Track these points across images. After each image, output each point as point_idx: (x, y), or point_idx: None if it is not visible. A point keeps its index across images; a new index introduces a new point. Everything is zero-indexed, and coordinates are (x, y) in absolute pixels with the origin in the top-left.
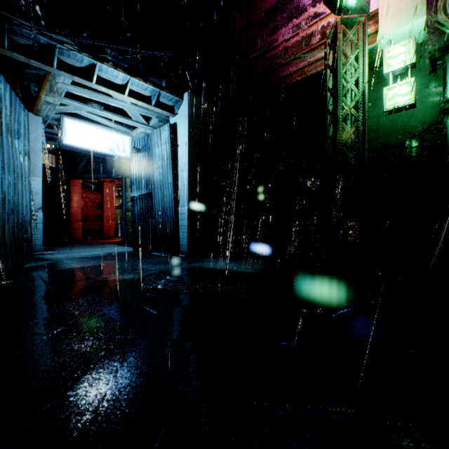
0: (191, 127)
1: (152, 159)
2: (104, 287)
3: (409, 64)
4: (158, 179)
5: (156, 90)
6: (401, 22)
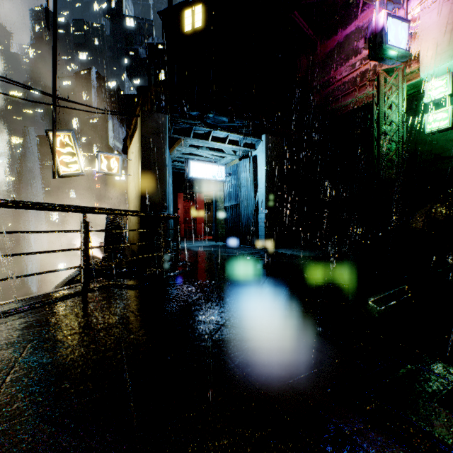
0: (267, 158)
1: (239, 181)
2: (226, 257)
3: (446, 95)
4: (243, 195)
5: (244, 137)
6: (438, 62)
